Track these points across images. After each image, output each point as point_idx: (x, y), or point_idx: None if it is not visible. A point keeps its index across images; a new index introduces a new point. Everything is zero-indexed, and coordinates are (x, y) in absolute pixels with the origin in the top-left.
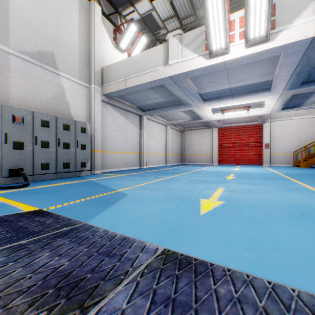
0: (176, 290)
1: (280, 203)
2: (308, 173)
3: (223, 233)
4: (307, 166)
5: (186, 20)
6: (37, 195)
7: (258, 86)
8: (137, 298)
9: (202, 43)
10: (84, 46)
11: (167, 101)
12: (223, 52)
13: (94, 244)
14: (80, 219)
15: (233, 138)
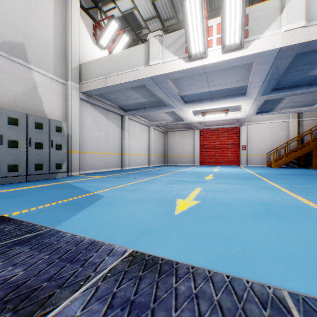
0: (136, 292)
1: (250, 201)
2: (278, 173)
3: (194, 231)
4: (278, 166)
5: (168, 22)
6: (0, 199)
7: (234, 91)
8: (93, 303)
9: (182, 45)
10: (60, 39)
11: (149, 101)
12: (201, 56)
13: (58, 250)
14: (47, 224)
15: (213, 139)
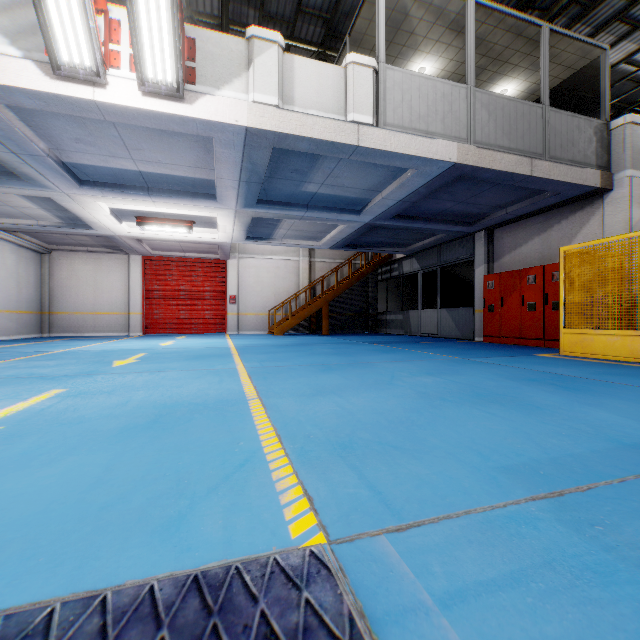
0: None
1: (149, 404)
2: (272, 343)
3: None
4: (282, 332)
5: None
6: None
7: (195, 185)
8: None
9: (36, 29)
10: None
11: None
12: (90, 78)
13: None
14: None
15: (175, 280)
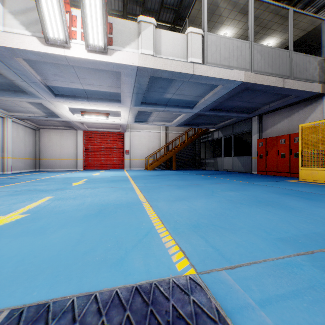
0: None
1: (94, 204)
2: (148, 174)
3: None
4: (152, 169)
5: None
6: None
7: (110, 95)
8: None
9: (37, 21)
10: None
11: None
12: (62, 44)
13: None
14: None
15: (99, 142)
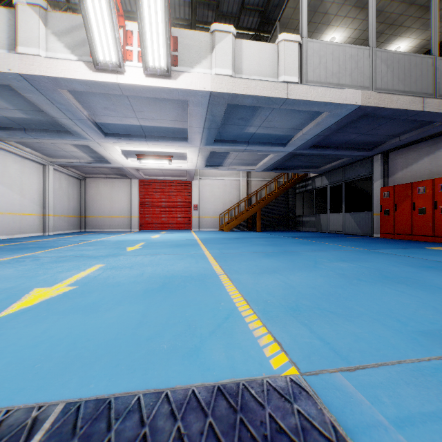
0: None
1: (156, 275)
2: (224, 237)
3: (1, 344)
4: (229, 229)
5: None
6: None
7: (174, 132)
8: None
9: (84, 41)
10: None
11: (34, 119)
12: (115, 69)
13: None
14: None
15: (159, 195)
